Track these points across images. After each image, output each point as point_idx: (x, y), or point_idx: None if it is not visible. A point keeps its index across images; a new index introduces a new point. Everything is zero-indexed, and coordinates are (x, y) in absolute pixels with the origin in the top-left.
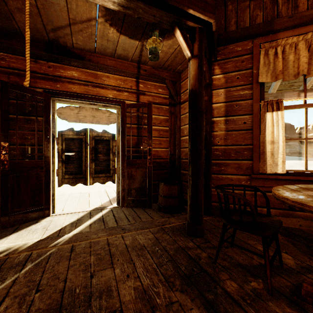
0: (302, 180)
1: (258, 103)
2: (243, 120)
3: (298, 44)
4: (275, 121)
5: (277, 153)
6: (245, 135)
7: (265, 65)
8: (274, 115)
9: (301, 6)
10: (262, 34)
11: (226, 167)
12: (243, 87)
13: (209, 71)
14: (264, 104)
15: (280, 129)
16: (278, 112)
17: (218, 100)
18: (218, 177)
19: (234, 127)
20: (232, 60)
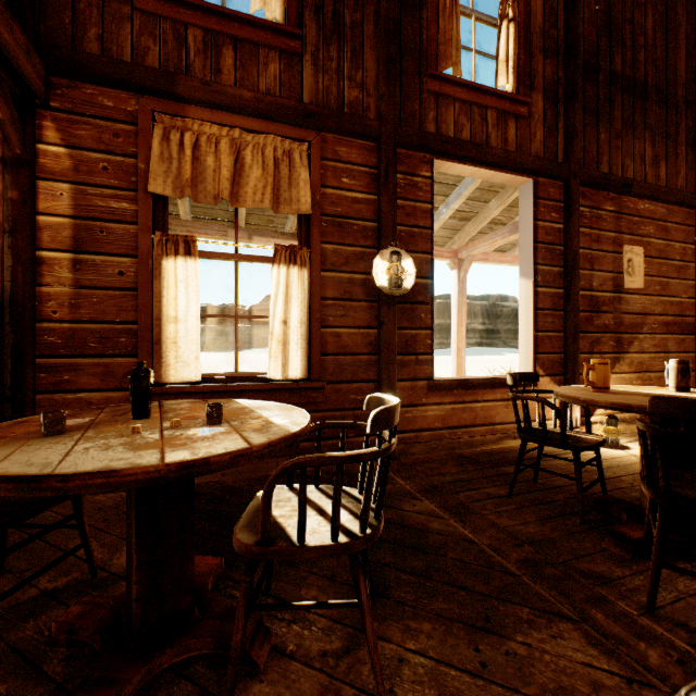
0: (227, 392)
1: (150, 236)
2: (118, 267)
3: (221, 142)
4: (182, 278)
5: (186, 342)
6: (122, 301)
7: (164, 160)
8: (180, 265)
9: (226, 73)
10: (158, 94)
11: (76, 374)
12: (119, 194)
13: (20, 125)
14: (161, 241)
15: (193, 296)
16: (189, 261)
17: (54, 207)
18: (54, 400)
19: (96, 281)
20: (91, 123)
